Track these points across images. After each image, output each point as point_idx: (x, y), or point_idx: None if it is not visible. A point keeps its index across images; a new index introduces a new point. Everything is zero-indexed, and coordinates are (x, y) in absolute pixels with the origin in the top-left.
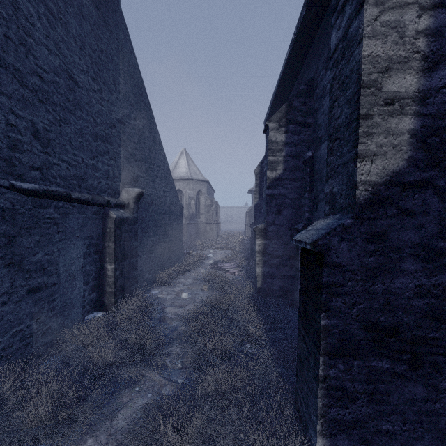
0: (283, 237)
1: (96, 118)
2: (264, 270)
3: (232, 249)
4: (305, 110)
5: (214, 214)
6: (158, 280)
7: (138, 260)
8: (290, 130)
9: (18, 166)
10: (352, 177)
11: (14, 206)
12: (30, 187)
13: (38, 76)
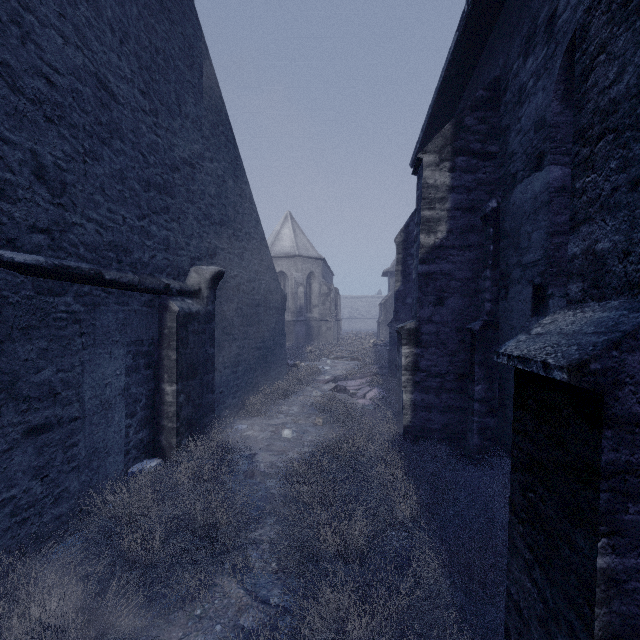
0: (448, 343)
1: (148, 155)
2: (415, 396)
3: (359, 358)
4: (485, 131)
5: (333, 307)
6: (247, 407)
7: (216, 376)
8: (459, 166)
9: (7, 224)
10: None
11: None
12: (28, 259)
13: (45, 78)
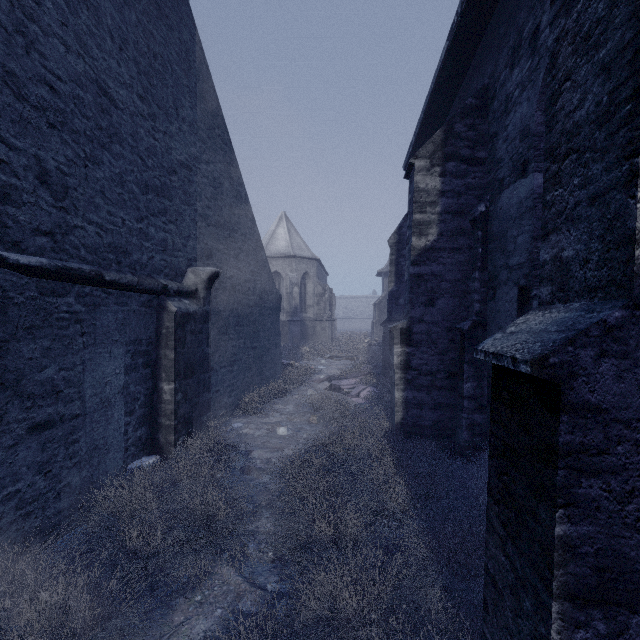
0: (438, 342)
1: (146, 159)
2: (407, 394)
3: (354, 358)
4: (474, 138)
5: (328, 307)
6: (243, 406)
7: (212, 376)
8: (449, 171)
9: (12, 227)
10: (622, 221)
11: (5, 292)
12: (33, 261)
13: (48, 86)
